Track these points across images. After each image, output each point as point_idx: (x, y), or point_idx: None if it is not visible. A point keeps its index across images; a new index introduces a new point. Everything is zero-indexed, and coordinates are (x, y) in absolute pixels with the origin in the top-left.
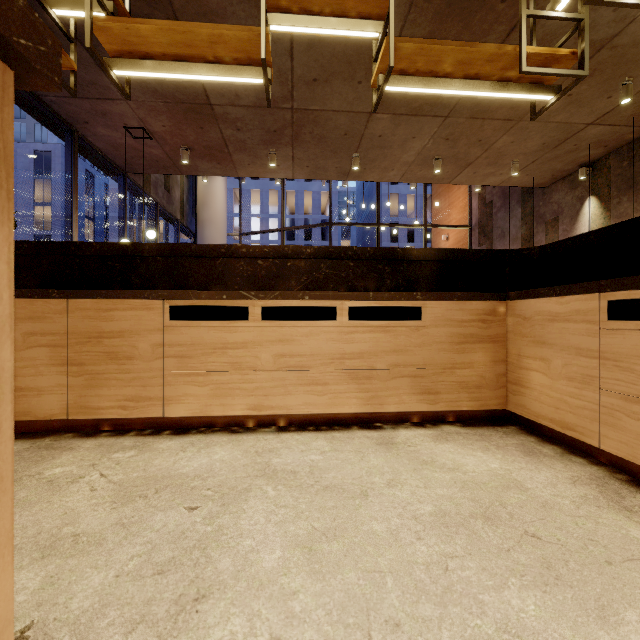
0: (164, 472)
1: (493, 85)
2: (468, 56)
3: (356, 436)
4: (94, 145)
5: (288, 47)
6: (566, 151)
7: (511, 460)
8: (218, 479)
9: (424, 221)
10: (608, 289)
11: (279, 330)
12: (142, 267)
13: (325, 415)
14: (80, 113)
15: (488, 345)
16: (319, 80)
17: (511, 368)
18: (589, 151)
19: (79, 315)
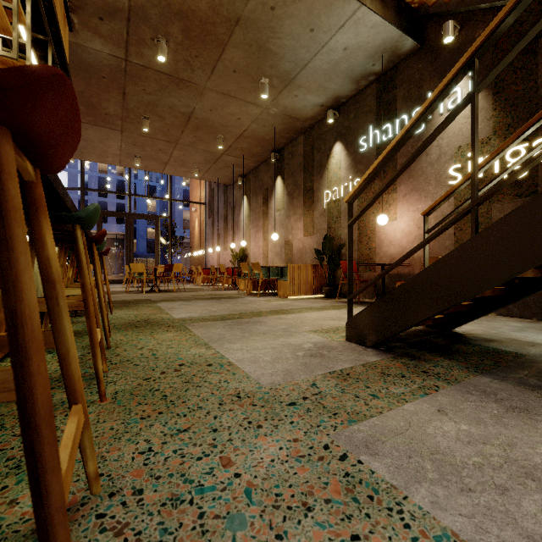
0: None
1: None
2: None
3: None
4: None
5: None
6: (224, 166)
7: None
8: None
9: (169, 196)
10: None
11: None
12: None
13: None
14: None
15: None
16: None
17: None
18: (233, 169)
19: None
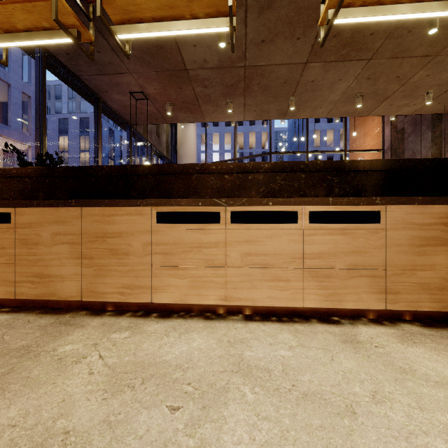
0: (150, 358)
1: (441, 4)
2: None
3: (318, 330)
4: (111, 107)
5: (243, 17)
6: None
7: None
8: (197, 372)
9: (344, 147)
10: None
11: (246, 232)
12: (137, 183)
13: (285, 307)
14: (102, 85)
15: None
16: (266, 41)
17: None
18: None
19: (90, 219)
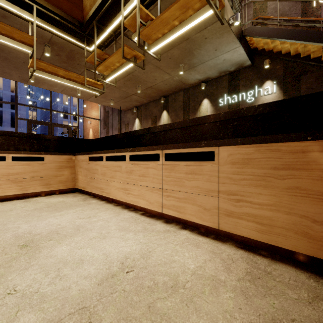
0: None
1: (79, 85)
2: (68, 74)
3: (14, 201)
4: None
5: None
6: (128, 100)
7: (67, 198)
8: None
9: (78, 113)
10: (88, 154)
11: None
12: None
13: (0, 197)
14: None
15: (69, 169)
16: None
17: (76, 175)
18: (135, 103)
19: None
